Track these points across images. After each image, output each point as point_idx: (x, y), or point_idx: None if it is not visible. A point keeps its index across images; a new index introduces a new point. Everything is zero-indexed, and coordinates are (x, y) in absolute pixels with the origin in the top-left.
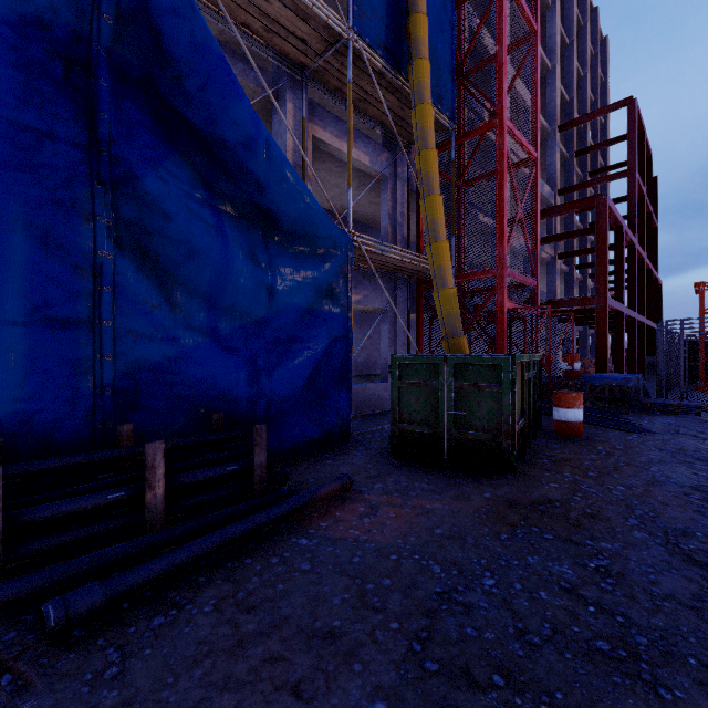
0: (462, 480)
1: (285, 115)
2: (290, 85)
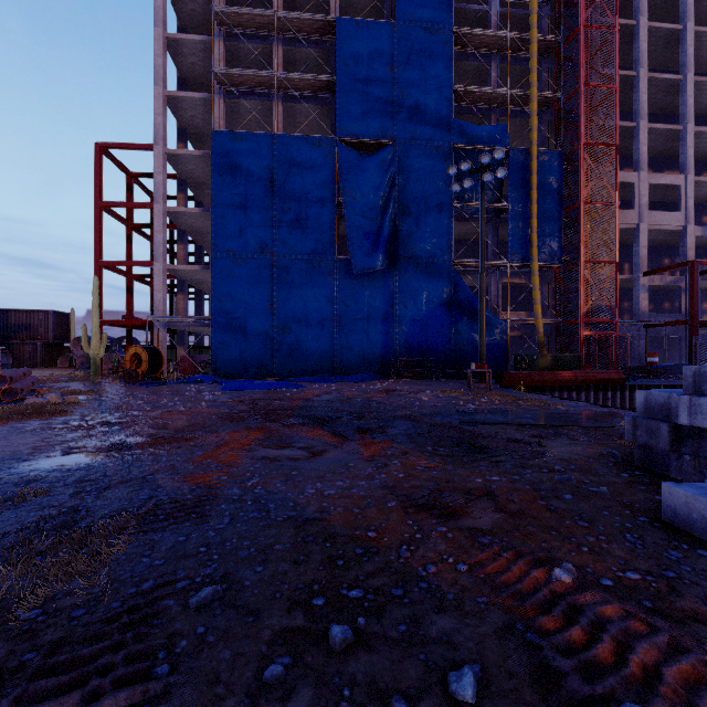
0: None
1: (491, 282)
2: (493, 272)
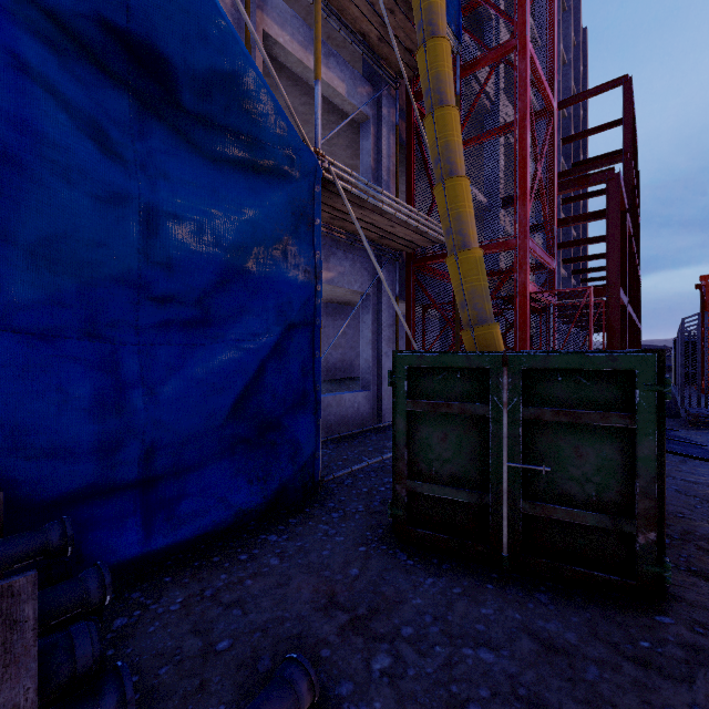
0: (562, 626)
1: None
2: None
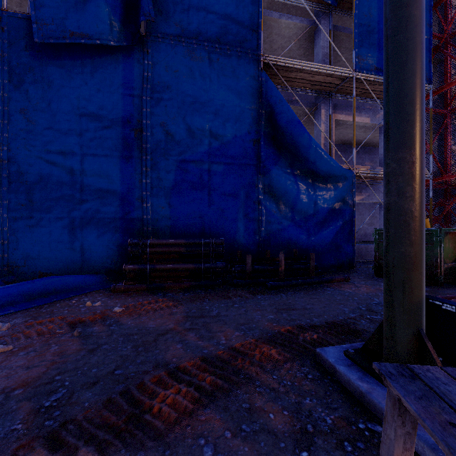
0: None
1: (321, 116)
2: (323, 101)
